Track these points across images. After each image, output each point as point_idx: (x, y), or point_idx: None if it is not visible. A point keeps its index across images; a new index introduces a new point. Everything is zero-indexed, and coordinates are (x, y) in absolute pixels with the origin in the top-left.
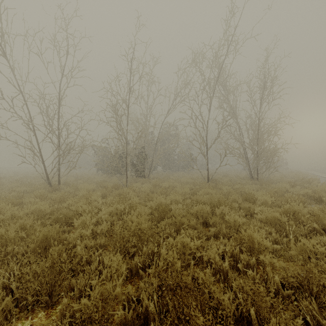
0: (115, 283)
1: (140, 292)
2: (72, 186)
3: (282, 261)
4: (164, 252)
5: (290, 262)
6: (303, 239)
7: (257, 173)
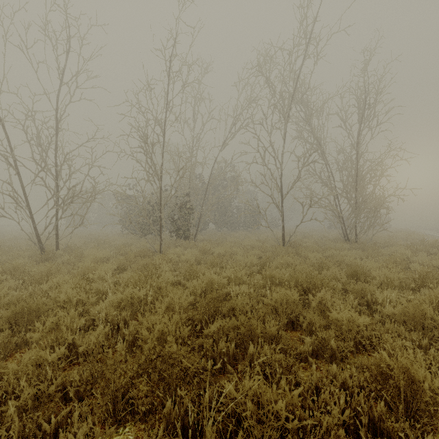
0: None
1: None
2: (74, 253)
3: None
4: None
5: None
6: None
7: (356, 233)
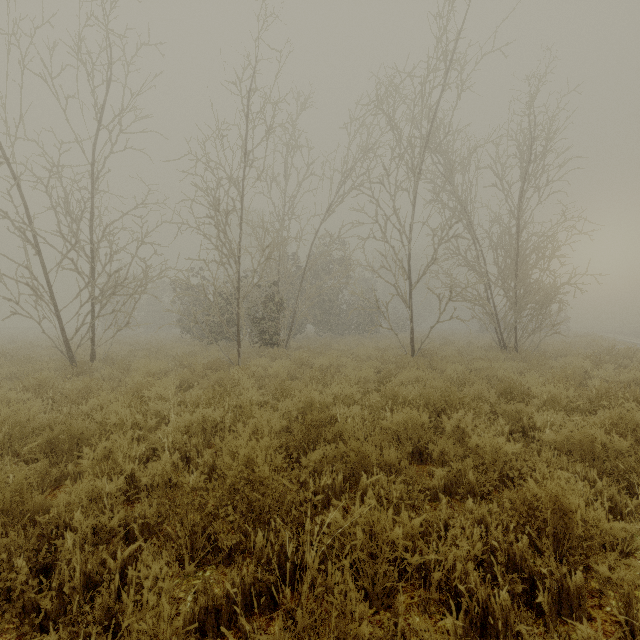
0: None
1: None
2: (118, 365)
3: None
4: (315, 565)
5: None
6: None
7: (515, 338)
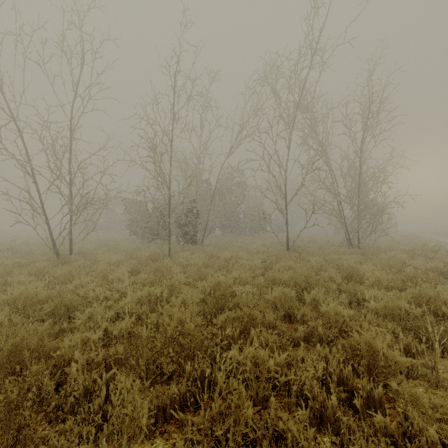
0: None
1: None
2: (89, 257)
3: (423, 386)
4: (222, 380)
5: (436, 388)
6: None
7: (358, 238)
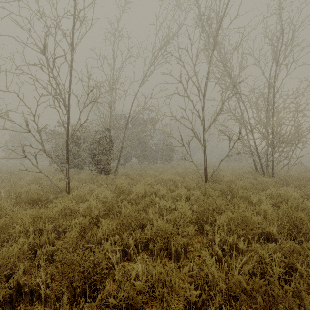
0: None
1: None
2: None
3: None
4: None
5: None
6: None
7: (272, 167)
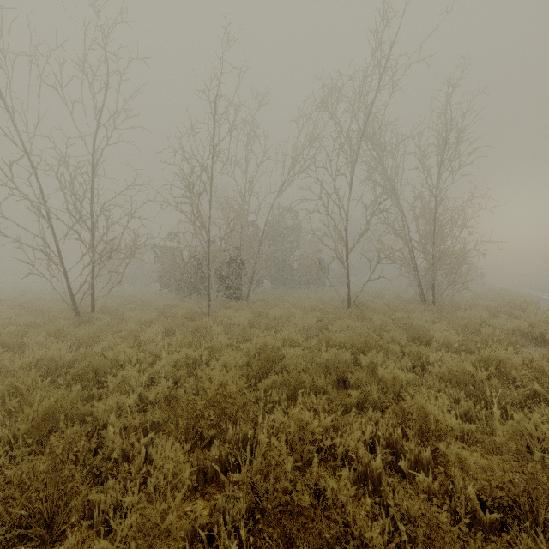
0: (166, 506)
1: (217, 517)
2: (114, 315)
3: (480, 453)
4: (264, 440)
5: (493, 454)
6: (517, 413)
7: (433, 293)
